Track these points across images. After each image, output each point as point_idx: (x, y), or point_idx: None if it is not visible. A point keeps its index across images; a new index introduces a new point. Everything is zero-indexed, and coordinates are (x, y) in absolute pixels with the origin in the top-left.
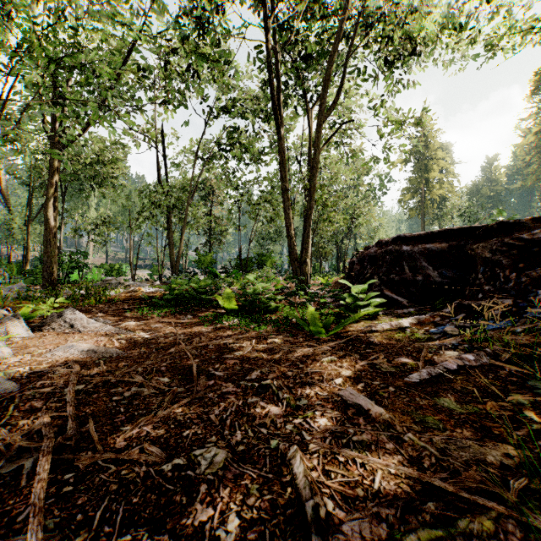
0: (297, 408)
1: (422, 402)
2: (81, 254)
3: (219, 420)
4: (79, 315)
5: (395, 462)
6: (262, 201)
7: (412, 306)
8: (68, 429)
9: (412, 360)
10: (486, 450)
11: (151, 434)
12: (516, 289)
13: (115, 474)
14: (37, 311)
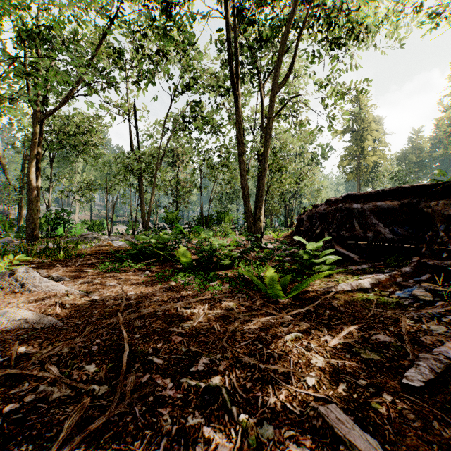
0: (259, 446)
1: (445, 433)
2: (64, 211)
3: None
4: (33, 274)
5: None
6: (221, 166)
7: (363, 262)
8: None
9: (393, 339)
10: None
11: None
12: None
13: None
14: None
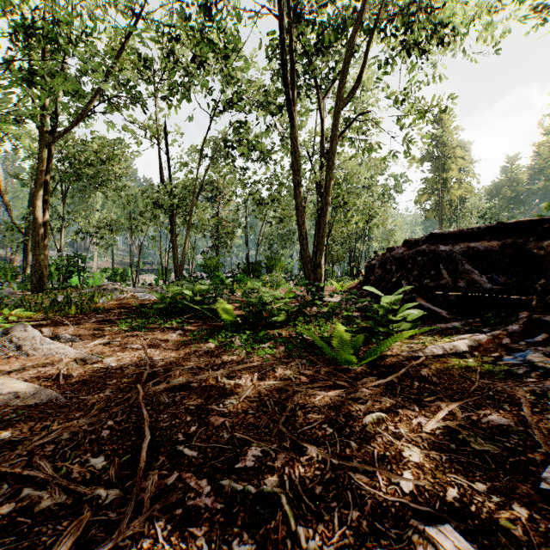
0: None
1: None
2: (79, 257)
3: None
4: (32, 333)
5: None
6: (271, 201)
7: (453, 318)
8: None
9: (511, 421)
10: None
11: None
12: None
13: None
14: None
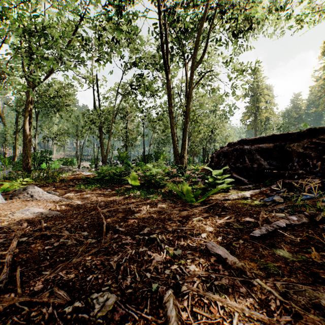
0: (174, 256)
1: (264, 252)
2: (47, 152)
3: (116, 266)
4: (37, 189)
5: (248, 305)
6: (157, 120)
7: (250, 183)
8: (2, 274)
9: (253, 220)
10: (318, 294)
11: (63, 278)
12: (320, 172)
13: (25, 316)
14: (12, 186)
